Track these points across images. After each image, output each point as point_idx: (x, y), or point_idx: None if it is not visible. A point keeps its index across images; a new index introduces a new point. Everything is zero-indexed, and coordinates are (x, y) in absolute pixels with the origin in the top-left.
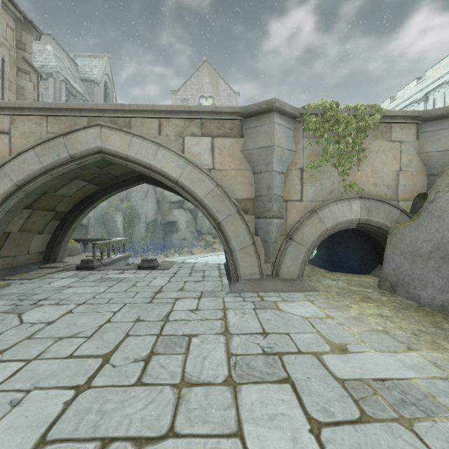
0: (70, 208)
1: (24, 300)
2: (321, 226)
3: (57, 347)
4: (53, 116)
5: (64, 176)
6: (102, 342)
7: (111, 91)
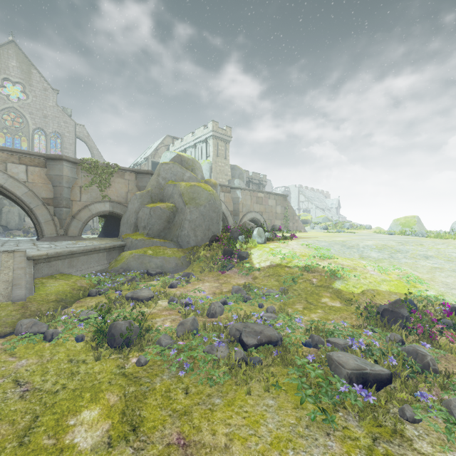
0: None
1: None
2: (90, 213)
3: None
4: None
5: None
6: None
7: None
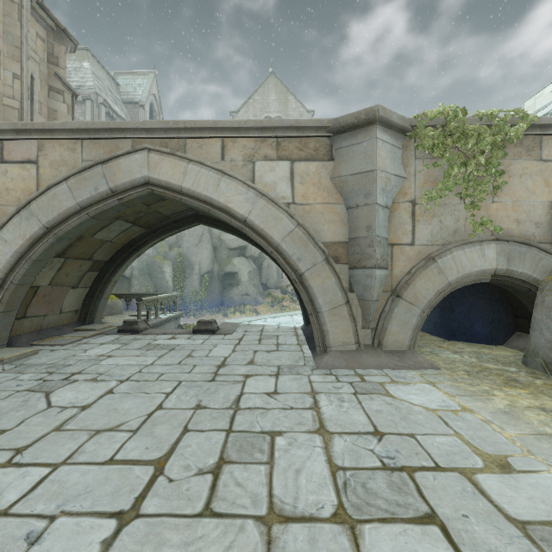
0: (110, 256)
1: (53, 374)
2: (441, 279)
3: (94, 445)
4: (90, 140)
5: (103, 215)
6: (153, 440)
7: (158, 115)
